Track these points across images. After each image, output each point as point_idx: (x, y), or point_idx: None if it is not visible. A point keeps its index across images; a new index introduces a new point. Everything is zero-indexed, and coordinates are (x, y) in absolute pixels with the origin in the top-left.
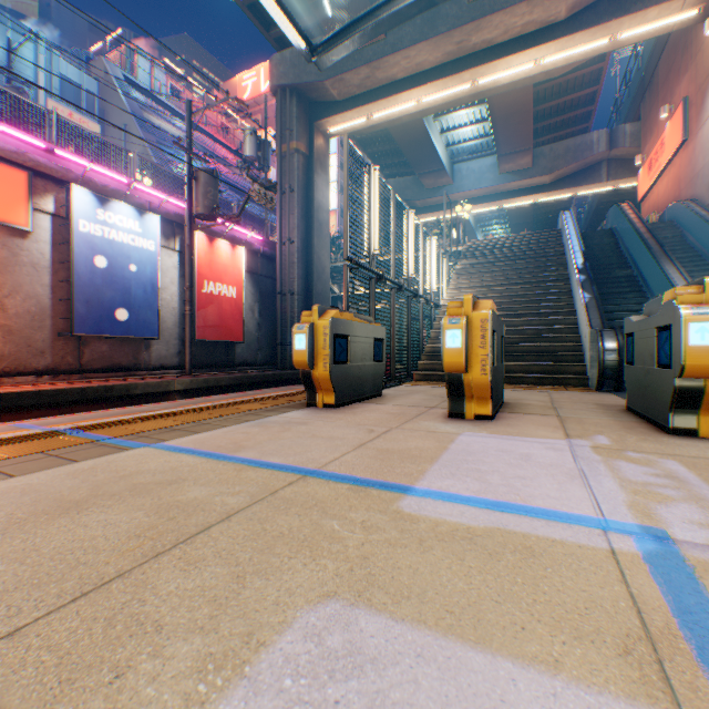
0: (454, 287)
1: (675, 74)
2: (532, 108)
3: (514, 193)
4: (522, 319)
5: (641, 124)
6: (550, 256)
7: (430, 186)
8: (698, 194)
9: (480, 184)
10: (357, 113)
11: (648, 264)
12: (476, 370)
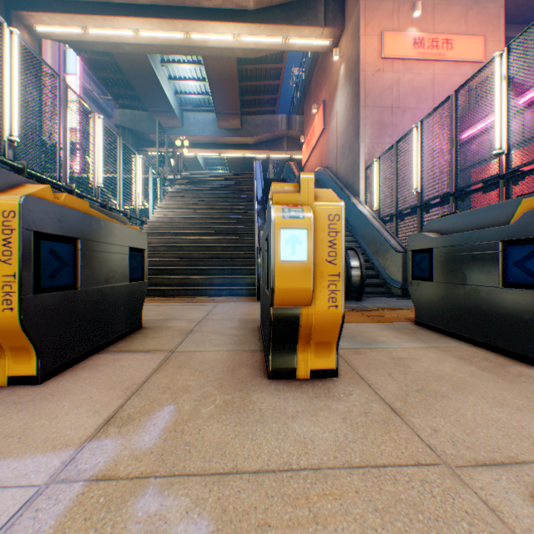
0: (165, 207)
1: (320, 86)
2: (239, 82)
3: (230, 146)
4: (215, 238)
5: (305, 117)
6: (244, 191)
7: (164, 125)
8: (331, 164)
9: (205, 133)
10: (70, 20)
11: None
12: None
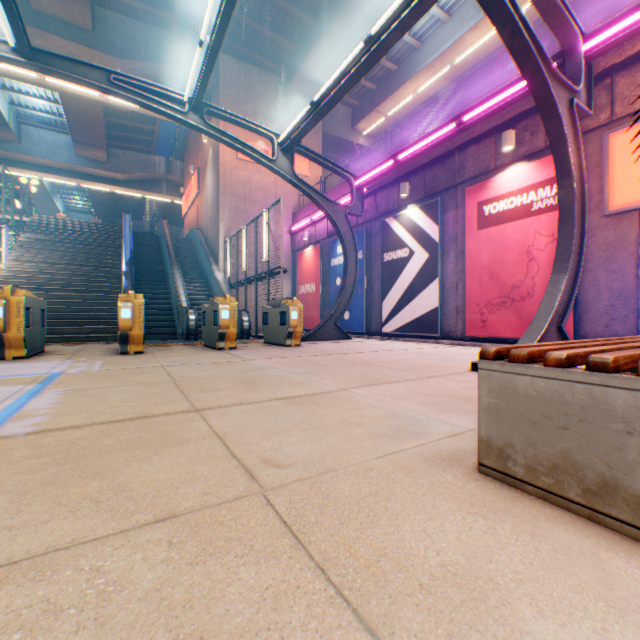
0: (17, 259)
1: (197, 150)
2: (107, 116)
3: (94, 177)
4: (82, 294)
5: (186, 167)
6: (112, 247)
7: None
8: (204, 228)
9: (56, 157)
10: None
11: (170, 266)
12: (16, 330)
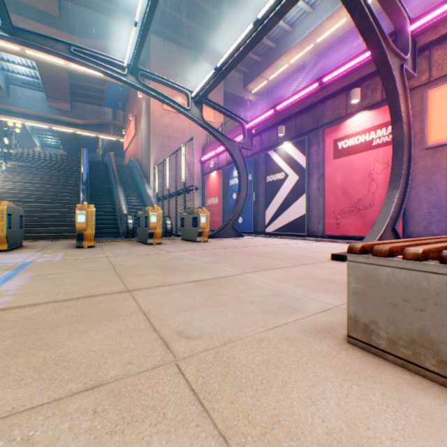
0: (5, 179)
1: (135, 103)
2: (70, 79)
3: (61, 122)
4: (52, 205)
5: (127, 116)
6: (74, 171)
7: None
8: (140, 158)
9: (34, 107)
10: None
11: (115, 185)
12: (0, 231)
